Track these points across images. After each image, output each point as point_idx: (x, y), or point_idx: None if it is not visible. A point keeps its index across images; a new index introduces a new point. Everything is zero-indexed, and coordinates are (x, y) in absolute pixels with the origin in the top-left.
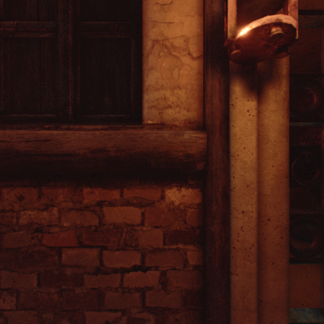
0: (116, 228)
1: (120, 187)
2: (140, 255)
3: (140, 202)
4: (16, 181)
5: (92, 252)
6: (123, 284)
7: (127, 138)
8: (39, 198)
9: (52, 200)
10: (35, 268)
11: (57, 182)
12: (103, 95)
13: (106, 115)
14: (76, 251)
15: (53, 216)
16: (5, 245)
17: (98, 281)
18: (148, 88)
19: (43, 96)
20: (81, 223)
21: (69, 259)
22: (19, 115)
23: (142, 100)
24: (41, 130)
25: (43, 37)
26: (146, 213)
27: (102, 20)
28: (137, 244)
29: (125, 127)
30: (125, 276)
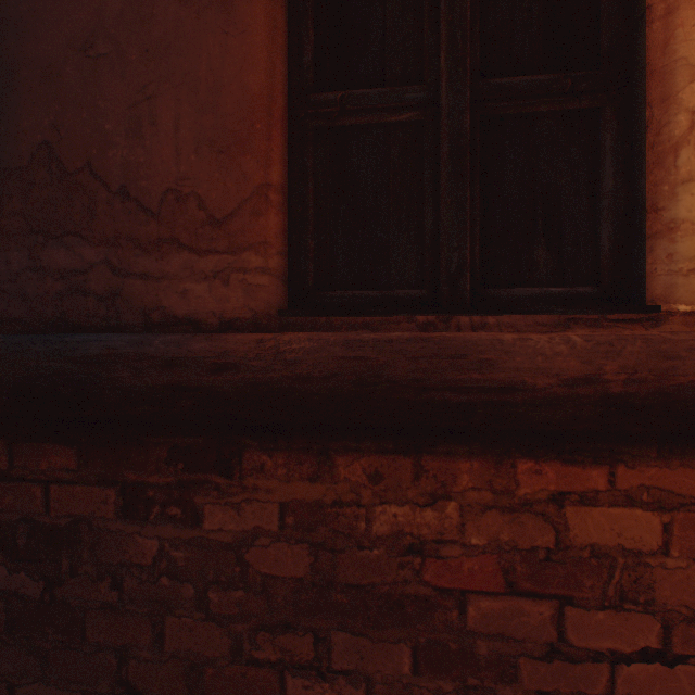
0: (597, 557)
1: (606, 460)
2: (657, 626)
3: (659, 500)
4: (364, 441)
5: (537, 608)
6: (615, 689)
7: (652, 352)
8: (415, 478)
9: (445, 485)
10: (406, 631)
11: (455, 445)
12: (531, 243)
13: (541, 288)
14: (498, 603)
15: (446, 520)
16: (340, 576)
17: (553, 677)
18: (674, 226)
19: (393, 251)
20: (510, 540)
21: (482, 619)
22: (347, 294)
23: (647, 254)
24: (437, 333)
25: (394, 121)
26: (672, 527)
27: (529, 72)
28: (650, 598)
29: (609, 320)
30: (618, 672)
